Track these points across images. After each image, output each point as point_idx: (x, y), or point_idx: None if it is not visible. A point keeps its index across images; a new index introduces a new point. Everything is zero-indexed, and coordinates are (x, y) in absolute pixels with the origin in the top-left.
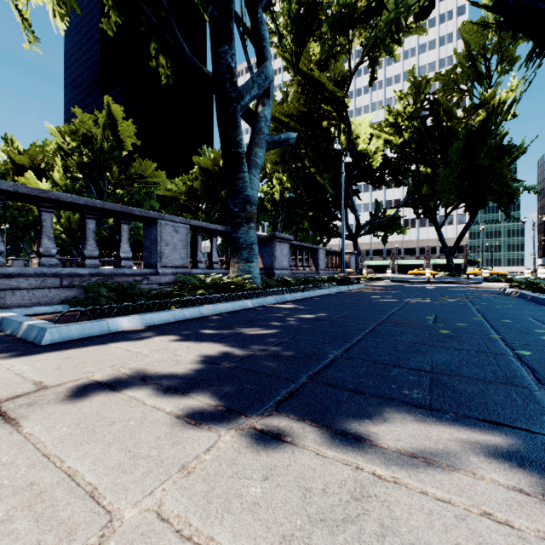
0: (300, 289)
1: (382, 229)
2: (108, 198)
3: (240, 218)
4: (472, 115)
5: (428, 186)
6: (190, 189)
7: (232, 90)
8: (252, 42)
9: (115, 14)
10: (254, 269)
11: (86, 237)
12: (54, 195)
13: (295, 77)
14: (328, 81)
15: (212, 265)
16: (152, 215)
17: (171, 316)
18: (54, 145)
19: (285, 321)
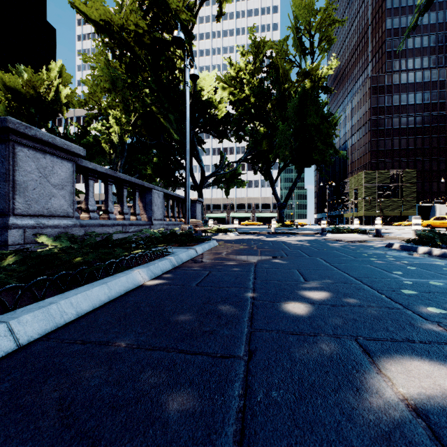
0: None
1: (225, 182)
2: None
3: None
4: (301, 82)
5: (267, 141)
6: None
7: None
8: None
9: None
10: None
11: None
12: None
13: None
14: None
15: None
16: None
17: None
18: None
19: None
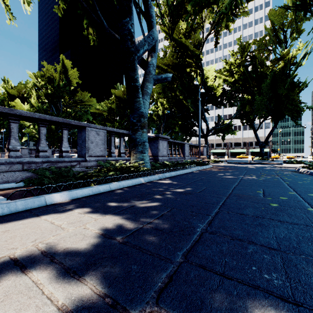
0: (174, 169)
1: (222, 132)
2: (62, 114)
3: (137, 126)
4: (275, 64)
5: (249, 106)
6: (109, 108)
7: (132, 46)
8: (145, 18)
9: (62, 2)
10: (145, 157)
11: (40, 138)
12: (18, 112)
13: (170, 42)
14: (190, 44)
15: (120, 154)
16: (83, 124)
17: (90, 191)
18: (31, 83)
19: (165, 194)
